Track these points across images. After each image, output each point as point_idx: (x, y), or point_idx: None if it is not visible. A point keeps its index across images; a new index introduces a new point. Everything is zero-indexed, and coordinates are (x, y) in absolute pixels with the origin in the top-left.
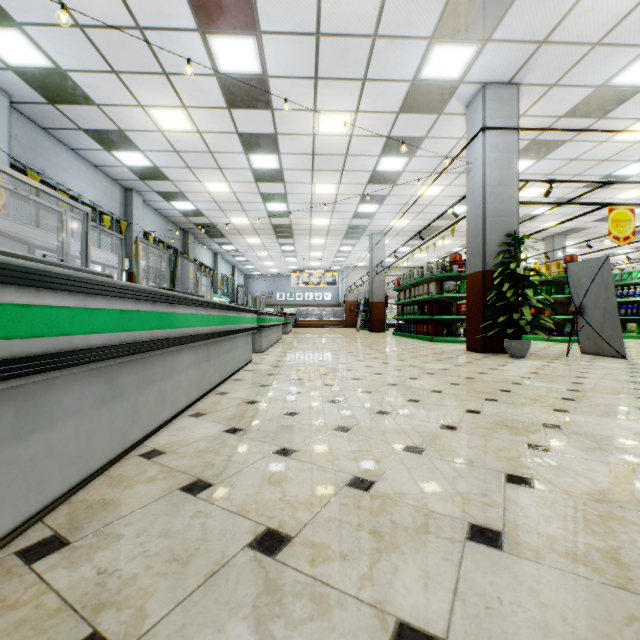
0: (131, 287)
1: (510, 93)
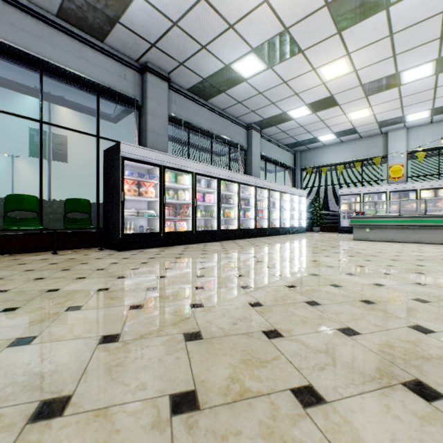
0: (399, 216)
1: None
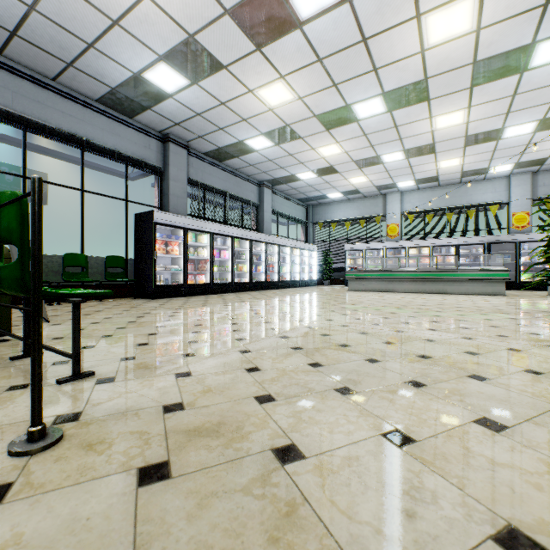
0: (379, 271)
1: None
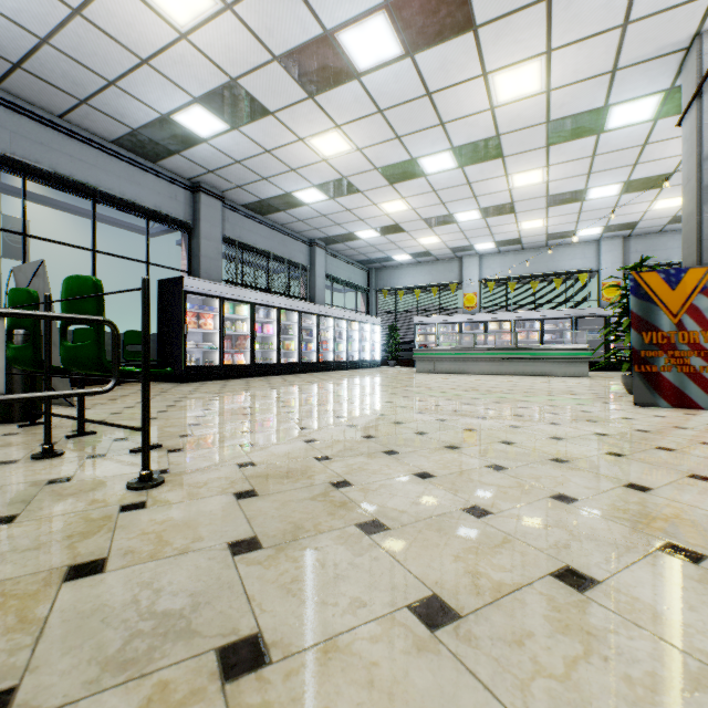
0: (452, 349)
1: (692, 56)
